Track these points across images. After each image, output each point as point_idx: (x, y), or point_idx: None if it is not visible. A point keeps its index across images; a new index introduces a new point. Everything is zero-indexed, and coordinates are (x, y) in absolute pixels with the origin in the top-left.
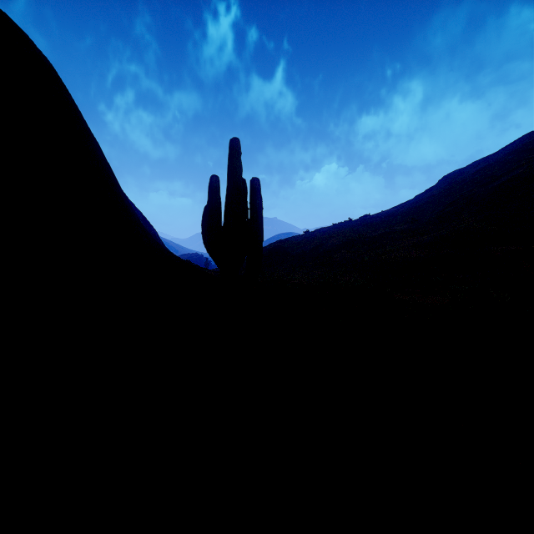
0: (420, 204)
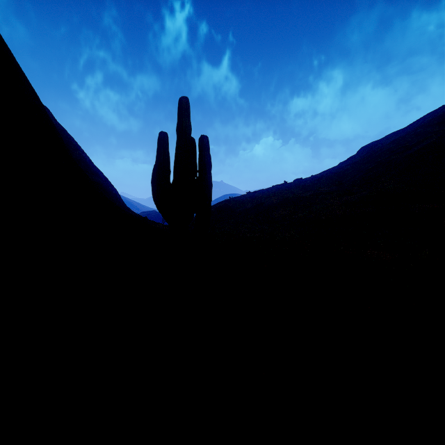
0: (344, 170)
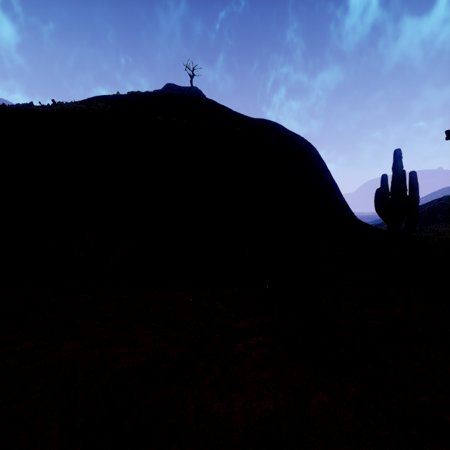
0: None
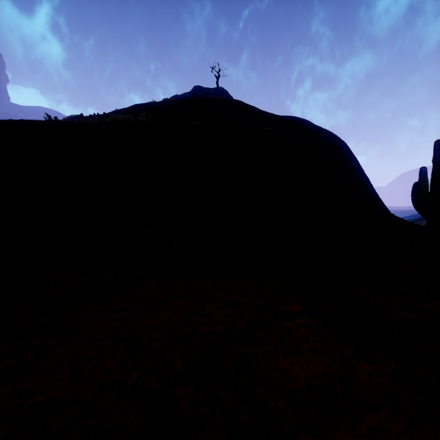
0: None
